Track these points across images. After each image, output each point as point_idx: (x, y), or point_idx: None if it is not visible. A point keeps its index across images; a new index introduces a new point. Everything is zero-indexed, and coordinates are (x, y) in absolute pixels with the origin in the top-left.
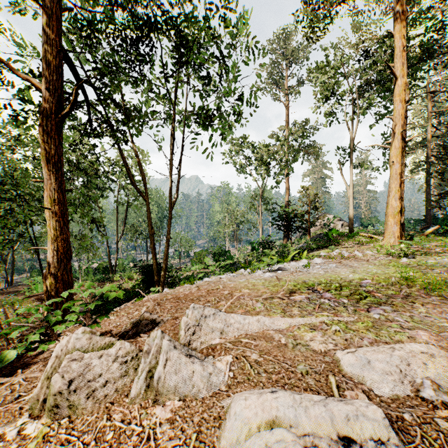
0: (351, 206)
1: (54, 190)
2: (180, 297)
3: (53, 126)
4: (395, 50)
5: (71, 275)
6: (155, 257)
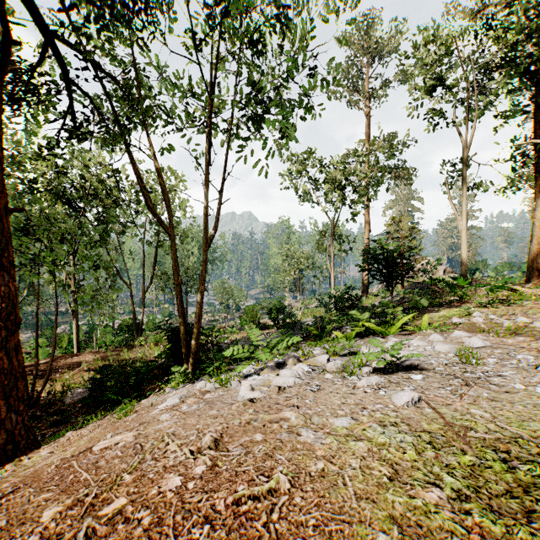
0: (464, 244)
1: None
2: None
3: None
4: None
5: (20, 357)
6: (183, 318)
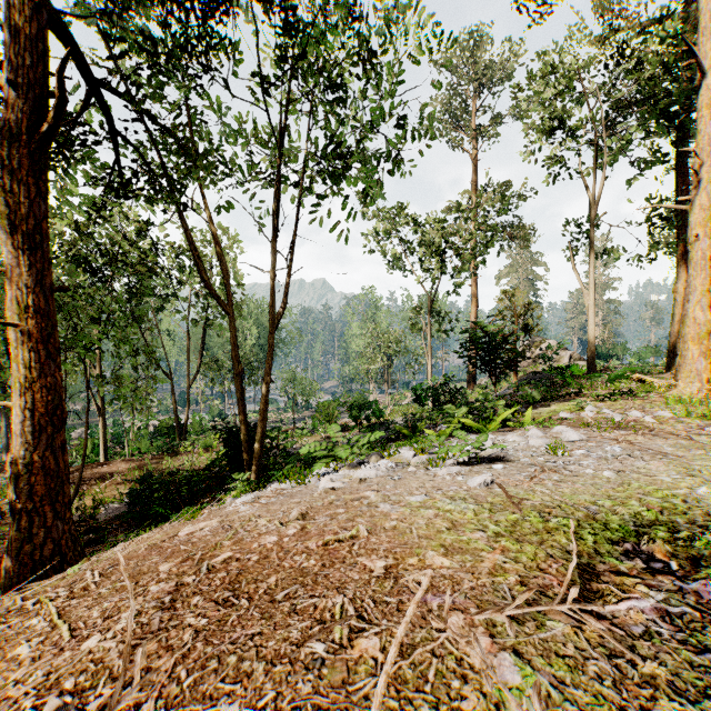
0: (592, 324)
1: (26, 288)
2: (241, 574)
3: (24, 158)
4: (701, 19)
5: (65, 457)
6: (244, 415)
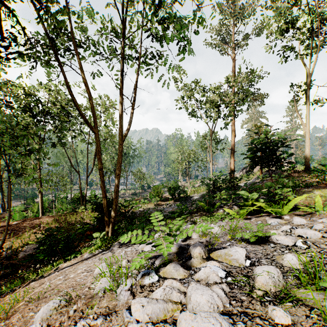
0: (307, 142)
1: None
2: None
3: None
4: None
5: None
6: (104, 194)
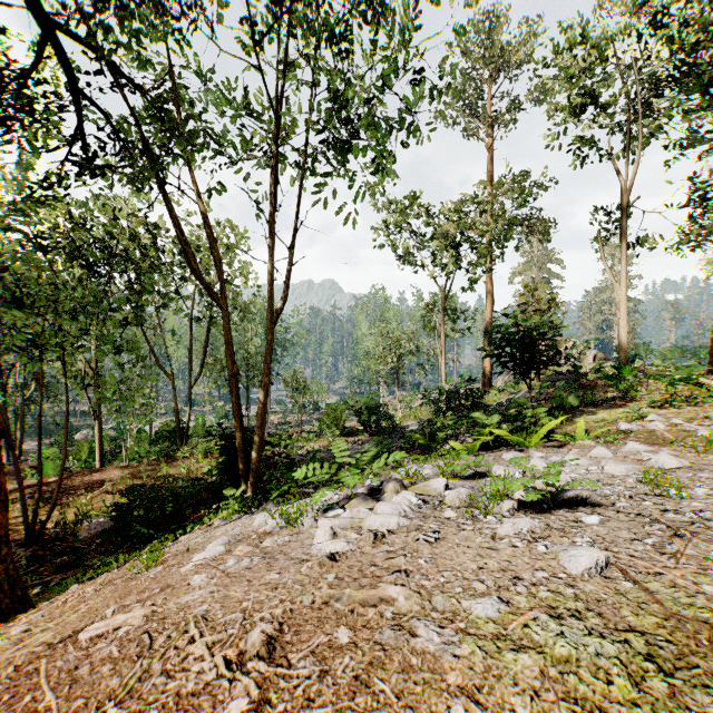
0: (624, 320)
1: None
2: None
3: None
4: None
5: (3, 479)
6: (240, 421)
